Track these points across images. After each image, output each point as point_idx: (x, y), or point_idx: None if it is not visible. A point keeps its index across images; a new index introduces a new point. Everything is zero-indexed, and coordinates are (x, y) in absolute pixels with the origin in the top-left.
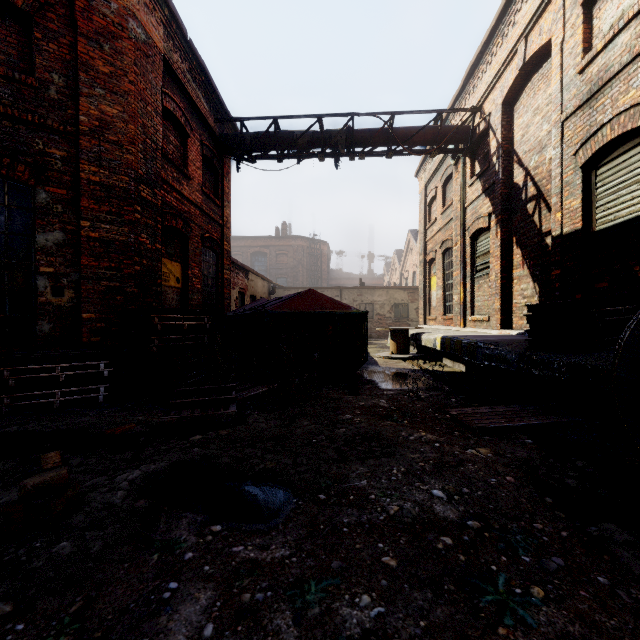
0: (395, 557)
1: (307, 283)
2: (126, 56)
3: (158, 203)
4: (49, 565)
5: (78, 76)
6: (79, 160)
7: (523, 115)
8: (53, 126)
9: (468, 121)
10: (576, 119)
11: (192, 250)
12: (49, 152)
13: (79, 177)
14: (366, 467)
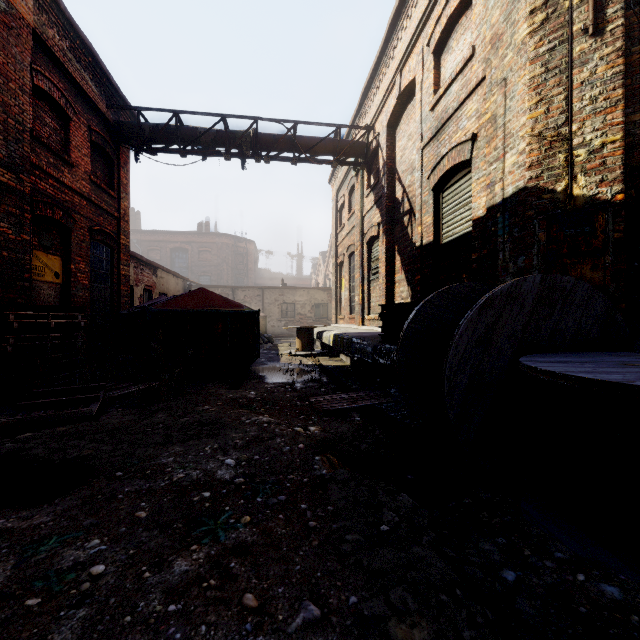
0: (150, 511)
1: (232, 282)
2: None
3: (25, 190)
4: None
5: None
6: None
7: (402, 139)
8: None
9: (365, 138)
10: (430, 149)
11: (76, 243)
12: None
13: None
14: (183, 447)
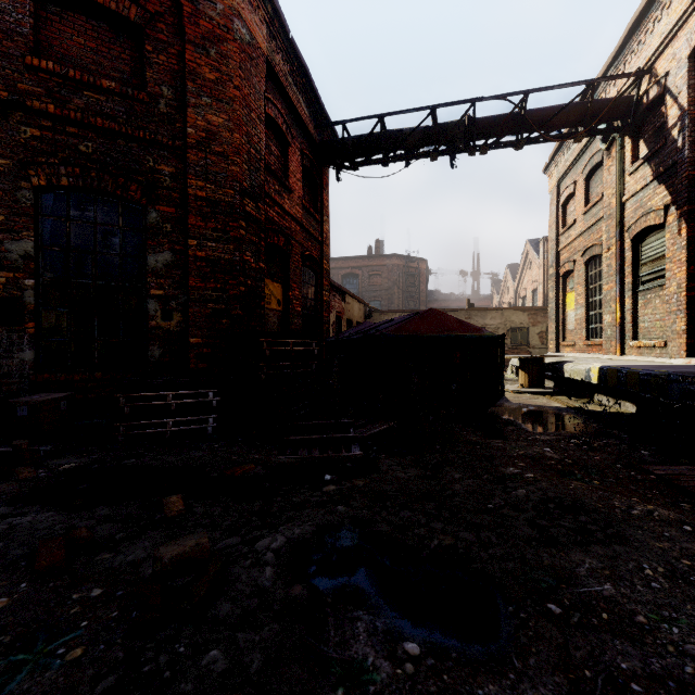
0: None
1: (403, 306)
2: (231, 60)
3: (261, 218)
4: (200, 690)
5: (186, 86)
6: (187, 175)
7: None
8: (163, 141)
9: (628, 90)
10: None
11: (293, 269)
12: (159, 169)
13: (187, 193)
14: (595, 559)
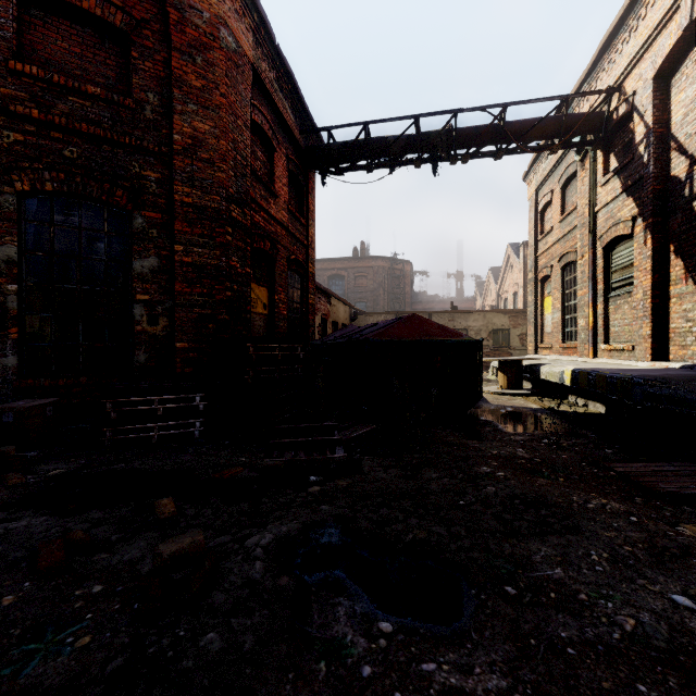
0: None
1: (388, 307)
2: (218, 68)
3: (247, 224)
4: (200, 666)
5: (172, 93)
6: (173, 181)
7: (686, 88)
8: (149, 147)
9: (600, 106)
10: None
11: (278, 273)
12: (145, 175)
13: (173, 199)
14: (550, 547)
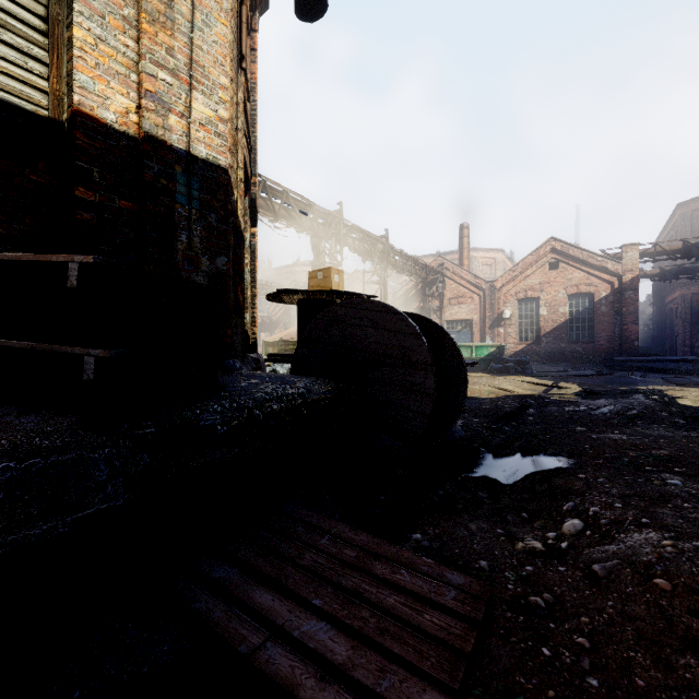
0: None
1: None
2: None
3: None
4: None
5: None
6: None
7: None
8: None
9: None
10: None
11: None
12: None
13: None
14: None
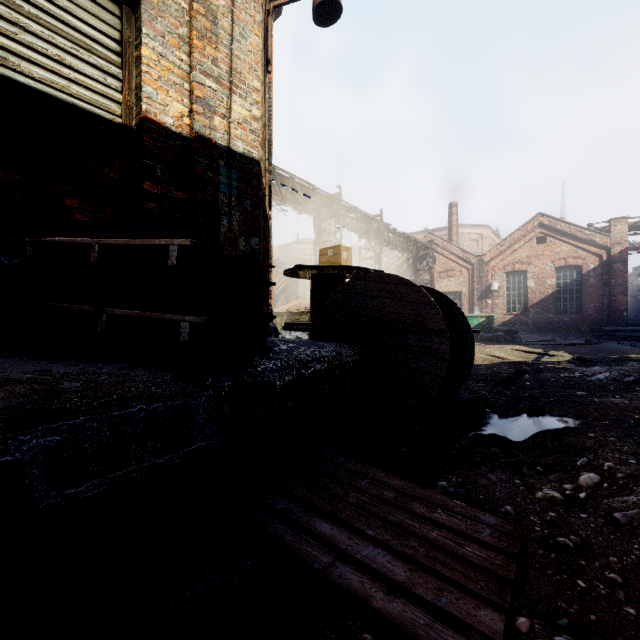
0: None
1: None
2: None
3: None
4: None
5: None
6: None
7: None
8: None
9: None
10: None
11: None
12: None
13: None
14: None
